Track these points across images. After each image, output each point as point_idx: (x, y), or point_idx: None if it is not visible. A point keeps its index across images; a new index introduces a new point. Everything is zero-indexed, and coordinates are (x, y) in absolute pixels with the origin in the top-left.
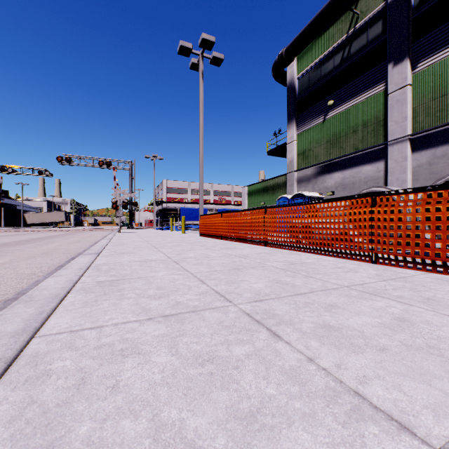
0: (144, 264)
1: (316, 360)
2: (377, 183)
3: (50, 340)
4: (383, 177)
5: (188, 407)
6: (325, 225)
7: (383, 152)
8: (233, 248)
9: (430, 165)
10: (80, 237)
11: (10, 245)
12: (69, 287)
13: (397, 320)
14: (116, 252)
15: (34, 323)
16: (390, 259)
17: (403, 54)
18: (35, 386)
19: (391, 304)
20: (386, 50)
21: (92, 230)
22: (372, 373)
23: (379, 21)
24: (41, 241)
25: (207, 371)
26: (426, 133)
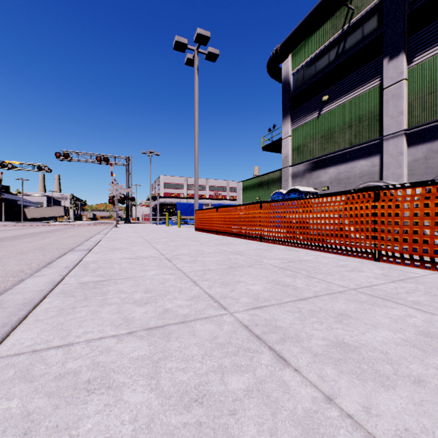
0: (135, 261)
1: (336, 399)
2: (372, 178)
3: (3, 365)
4: (378, 171)
5: None
6: (324, 220)
7: (378, 147)
8: (228, 243)
9: (426, 159)
10: (77, 232)
11: (6, 240)
12: (48, 290)
13: (423, 336)
14: (108, 248)
15: None
16: (395, 257)
17: (399, 48)
18: None
19: (410, 313)
20: (381, 45)
21: (90, 224)
22: (415, 424)
23: (374, 16)
24: (38, 236)
25: (194, 419)
26: (422, 128)
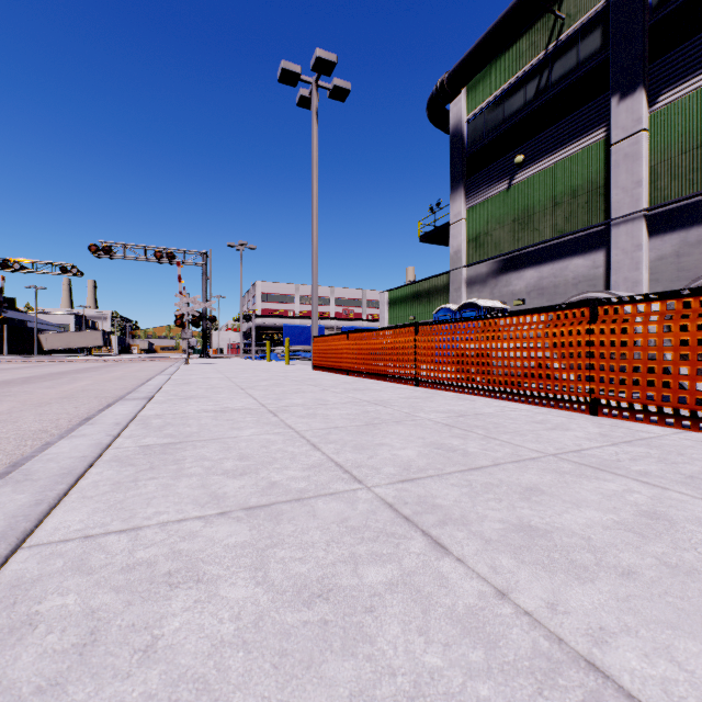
0: (221, 415)
1: (511, 594)
2: (593, 286)
3: (46, 554)
4: (603, 276)
5: (280, 694)
6: (514, 353)
7: (603, 237)
8: (365, 388)
9: (678, 257)
10: (125, 371)
11: (14, 383)
12: (94, 457)
13: (645, 517)
14: (177, 396)
15: (24, 523)
16: (621, 409)
17: (635, 81)
18: (4, 649)
19: (632, 487)
20: (607, 76)
21: (144, 360)
22: (614, 622)
23: (596, 29)
24: (63, 378)
25: (317, 617)
26: (671, 207)
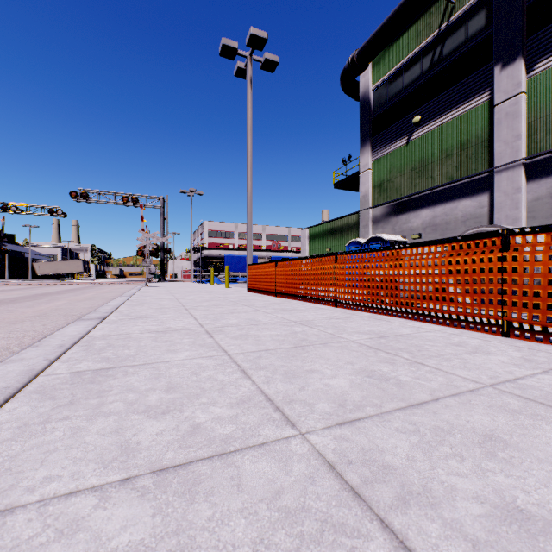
0: (161, 336)
1: None
2: (478, 222)
3: None
4: (487, 214)
5: None
6: (426, 278)
7: (487, 182)
8: (292, 309)
9: None
10: (96, 292)
11: (2, 303)
12: (16, 388)
13: None
14: (128, 316)
15: None
16: (533, 332)
17: (515, 52)
18: None
19: None
20: (491, 49)
21: (114, 283)
22: None
23: (481, 11)
24: (44, 298)
25: None
26: (546, 156)
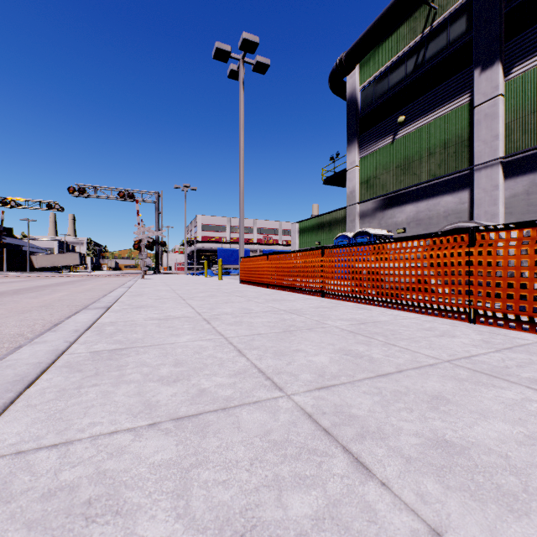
0: (163, 323)
1: (446, 534)
2: (459, 218)
3: None
4: (467, 210)
5: None
6: (404, 271)
7: (467, 179)
8: (282, 299)
9: (528, 194)
10: (94, 284)
11: (6, 294)
12: (48, 363)
13: None
14: (131, 306)
15: None
16: (496, 318)
17: (494, 57)
18: None
19: (529, 396)
20: (471, 53)
21: (111, 275)
22: None
23: (462, 17)
24: (46, 290)
25: None
26: (522, 155)
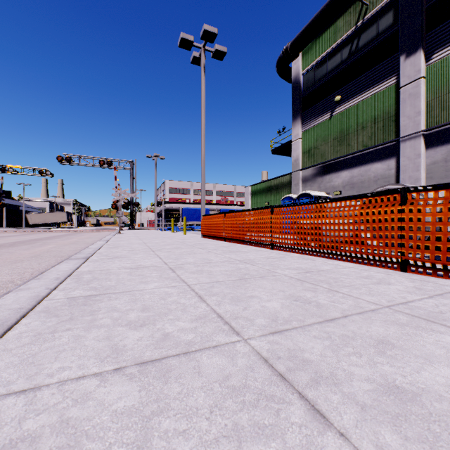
0: (134, 271)
1: None
2: (387, 182)
3: None
4: (394, 175)
5: None
6: (343, 226)
7: (394, 149)
8: (237, 251)
9: (446, 162)
10: (78, 238)
11: (3, 246)
12: (28, 308)
13: None
14: (107, 257)
15: None
16: (425, 267)
17: (416, 45)
18: None
19: None
20: (397, 42)
21: (93, 231)
22: None
23: (389, 11)
24: (37, 243)
25: None
26: (441, 128)
